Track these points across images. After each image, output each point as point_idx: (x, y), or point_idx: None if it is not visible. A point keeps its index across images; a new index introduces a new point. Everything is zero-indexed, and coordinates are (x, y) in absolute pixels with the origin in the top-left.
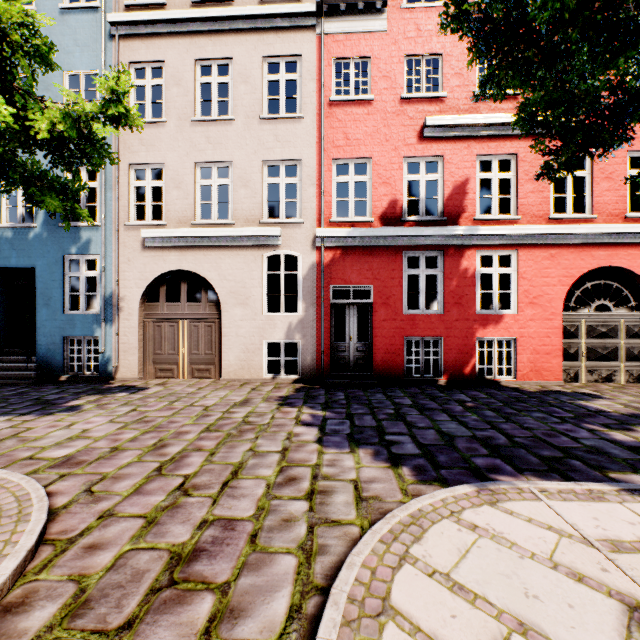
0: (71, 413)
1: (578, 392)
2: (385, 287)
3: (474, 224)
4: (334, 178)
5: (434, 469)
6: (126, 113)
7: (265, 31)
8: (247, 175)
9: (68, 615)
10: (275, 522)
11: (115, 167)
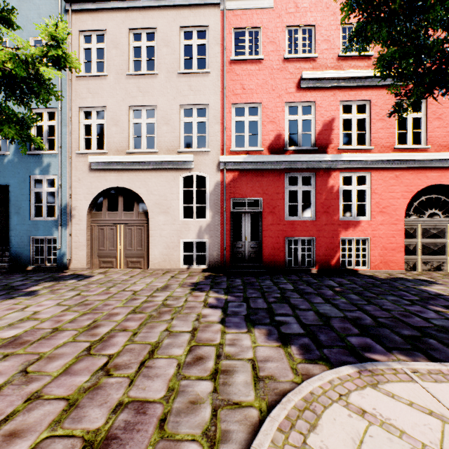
0: (28, 297)
1: (418, 279)
2: (272, 200)
3: (338, 152)
4: (233, 118)
5: (317, 348)
6: (65, 56)
7: (182, 7)
8: (168, 115)
9: None
10: (183, 404)
11: (69, 109)
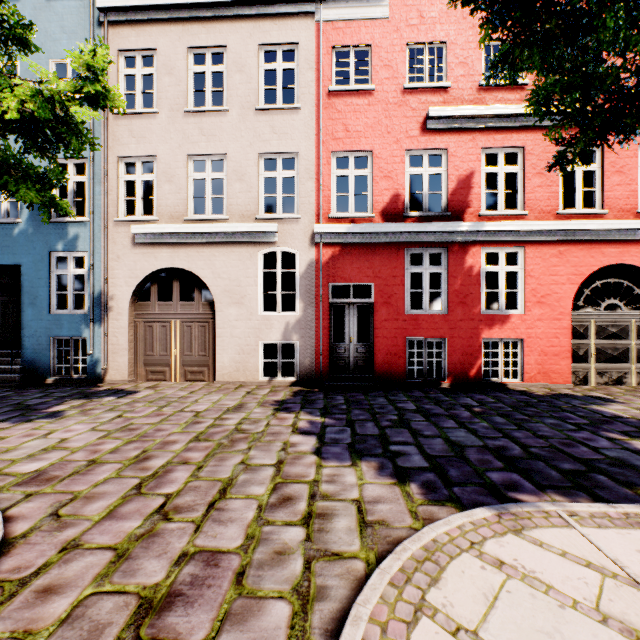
0: (51, 420)
1: (589, 396)
2: (386, 286)
3: (479, 220)
4: (333, 172)
5: (445, 486)
6: (105, 92)
7: (261, 18)
8: (242, 168)
9: None
10: (266, 555)
11: (104, 160)
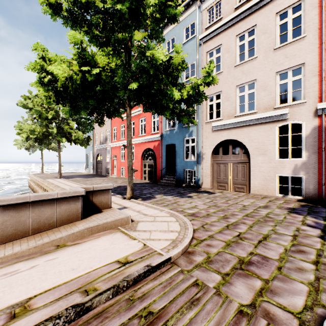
0: (189, 198)
1: None
2: None
3: None
4: None
5: None
6: (212, 78)
7: None
8: (265, 84)
9: (206, 262)
10: (291, 267)
11: None
